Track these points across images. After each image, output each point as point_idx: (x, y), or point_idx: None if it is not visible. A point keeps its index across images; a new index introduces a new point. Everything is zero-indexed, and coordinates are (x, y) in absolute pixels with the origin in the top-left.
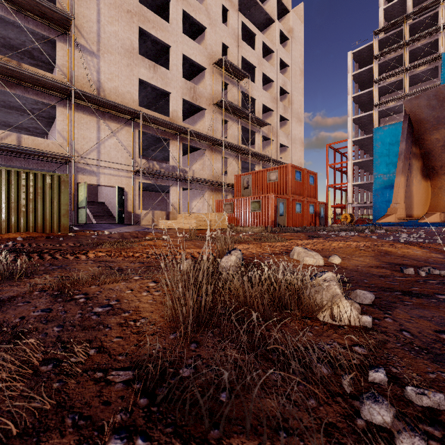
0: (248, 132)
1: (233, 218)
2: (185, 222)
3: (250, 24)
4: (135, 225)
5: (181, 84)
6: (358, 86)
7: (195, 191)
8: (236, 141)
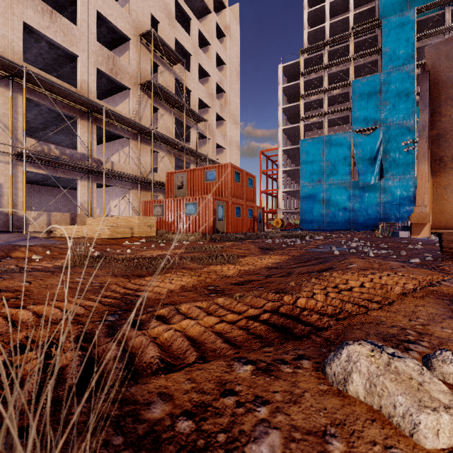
0: (182, 126)
1: (165, 223)
2: (95, 229)
3: (185, 5)
4: (15, 233)
5: (94, 48)
6: (287, 99)
7: (115, 189)
8: (169, 134)
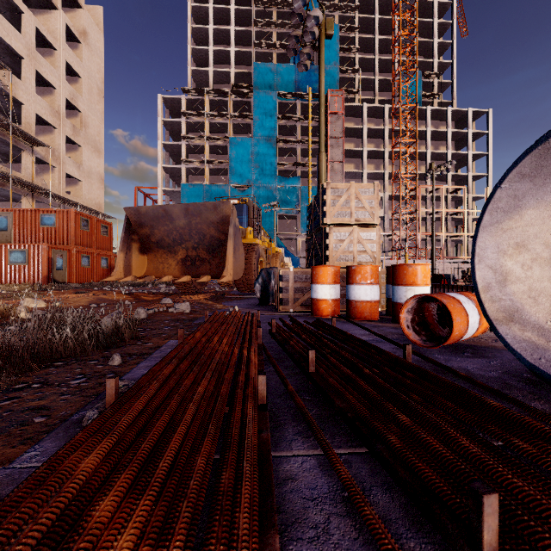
0: (9, 145)
1: None
2: None
3: None
4: None
5: None
6: (169, 134)
7: None
8: None
